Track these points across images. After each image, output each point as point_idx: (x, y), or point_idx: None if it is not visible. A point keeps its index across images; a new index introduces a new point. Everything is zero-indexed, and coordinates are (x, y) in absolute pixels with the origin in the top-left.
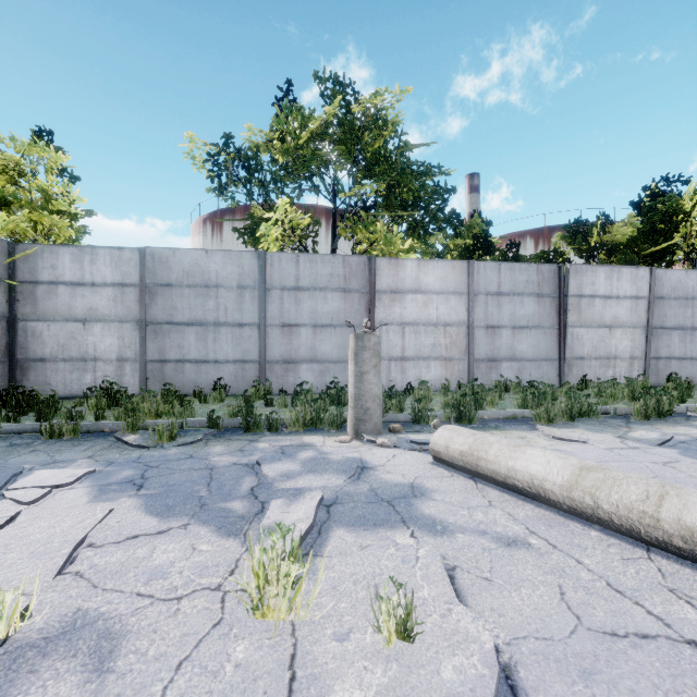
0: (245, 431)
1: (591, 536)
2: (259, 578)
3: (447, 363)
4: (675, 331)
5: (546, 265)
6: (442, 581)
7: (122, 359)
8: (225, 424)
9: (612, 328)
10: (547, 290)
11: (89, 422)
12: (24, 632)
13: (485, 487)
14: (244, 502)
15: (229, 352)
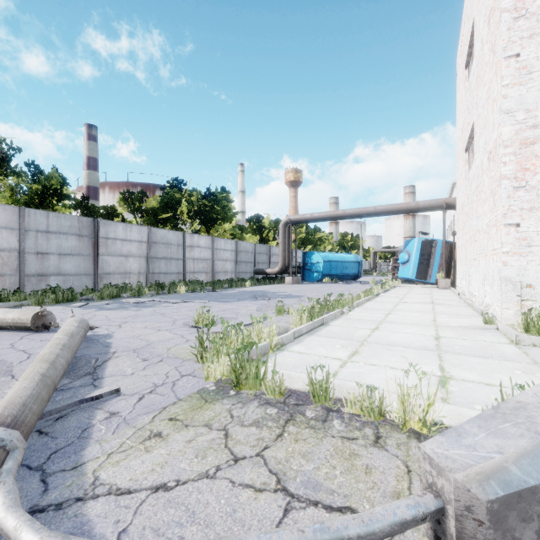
0: None
1: None
2: None
3: None
4: (163, 260)
5: (85, 217)
6: None
7: None
8: None
9: (128, 257)
10: (86, 232)
11: None
12: None
13: None
14: None
15: None
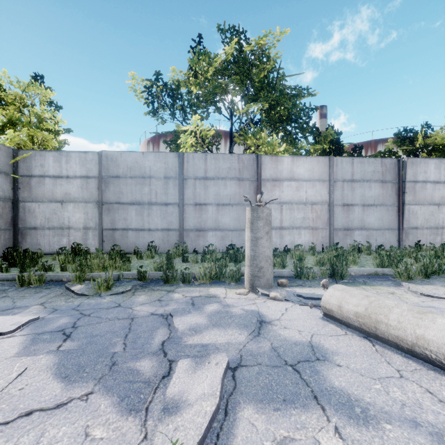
0: (165, 283)
1: None
2: None
3: (313, 231)
4: None
5: (388, 159)
6: None
7: (87, 228)
8: (151, 276)
9: (440, 205)
10: (389, 177)
11: (57, 272)
12: None
13: (384, 350)
14: (153, 361)
15: (158, 223)
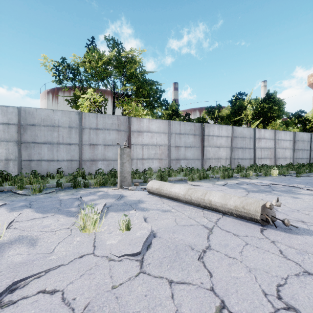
0: (74, 188)
1: (190, 208)
2: (84, 220)
3: (160, 160)
4: (240, 149)
5: (197, 123)
6: (141, 218)
7: (8, 160)
8: (64, 185)
9: (219, 147)
10: (197, 133)
11: None
12: (2, 241)
13: (163, 199)
14: (76, 208)
15: (64, 156)
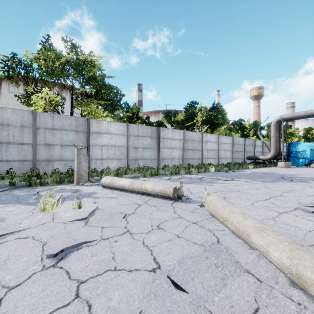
0: (29, 186)
1: (132, 195)
2: (44, 203)
3: (119, 160)
4: (190, 150)
5: (153, 127)
6: (91, 202)
7: None
8: (18, 184)
9: (173, 149)
10: (154, 135)
11: None
12: None
13: (114, 191)
14: (34, 200)
15: (15, 156)
